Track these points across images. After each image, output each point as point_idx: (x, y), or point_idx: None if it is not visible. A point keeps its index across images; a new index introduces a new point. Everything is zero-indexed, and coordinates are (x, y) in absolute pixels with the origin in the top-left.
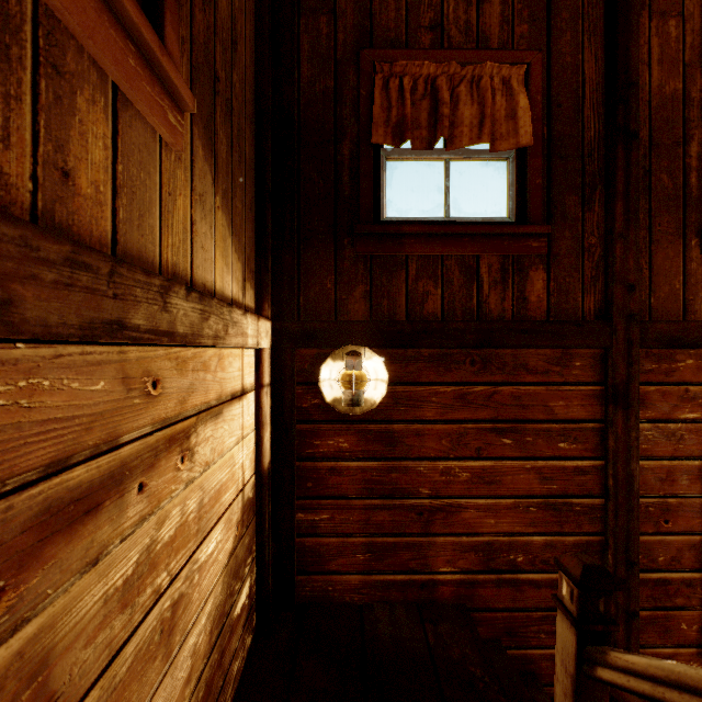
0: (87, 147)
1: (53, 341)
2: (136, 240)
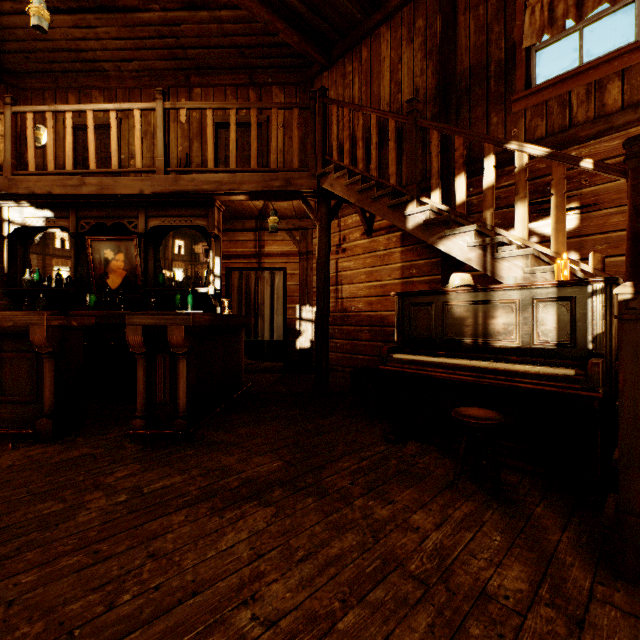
0: (610, 94)
1: (599, 138)
2: (634, 100)
